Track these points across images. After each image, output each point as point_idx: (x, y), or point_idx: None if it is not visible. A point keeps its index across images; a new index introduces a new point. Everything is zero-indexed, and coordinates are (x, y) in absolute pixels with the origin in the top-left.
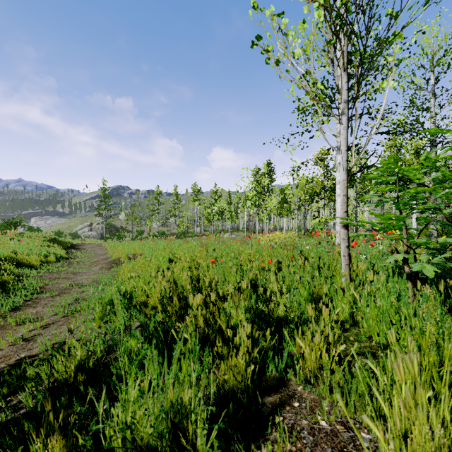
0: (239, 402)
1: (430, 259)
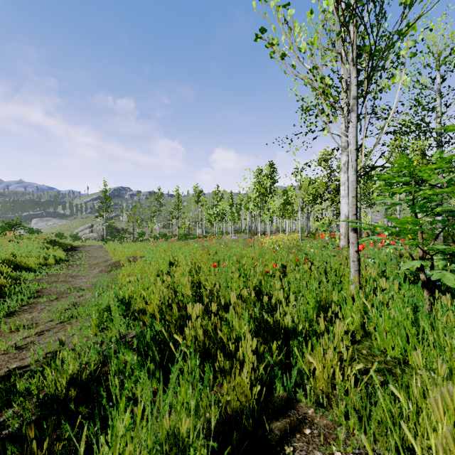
0: (244, 427)
1: (446, 265)
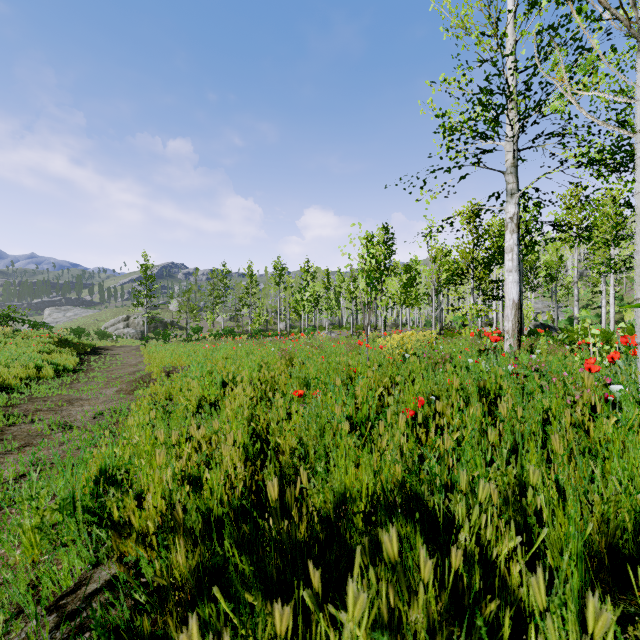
0: None
1: None
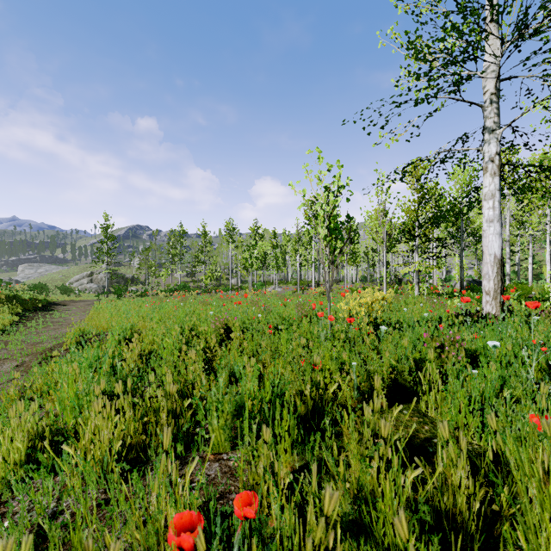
0: None
1: None
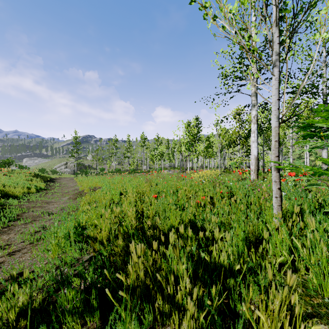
0: None
1: None
